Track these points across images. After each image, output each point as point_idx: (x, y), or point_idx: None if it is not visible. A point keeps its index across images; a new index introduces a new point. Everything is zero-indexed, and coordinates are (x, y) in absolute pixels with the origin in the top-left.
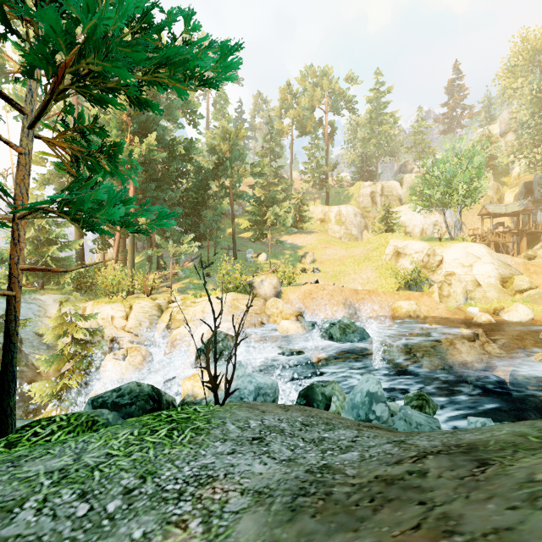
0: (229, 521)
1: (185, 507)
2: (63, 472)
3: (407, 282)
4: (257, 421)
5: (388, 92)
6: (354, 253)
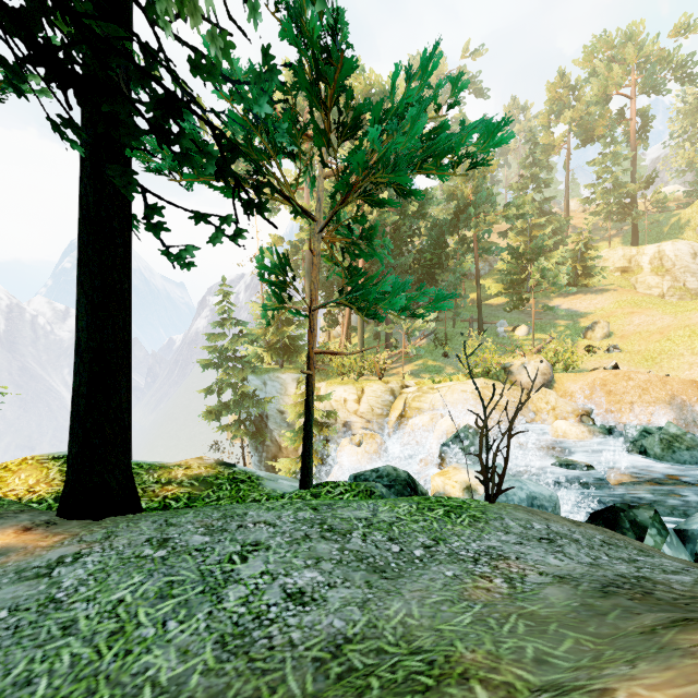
0: (532, 586)
1: (484, 569)
2: (368, 521)
3: None
4: (541, 524)
5: None
6: (691, 321)
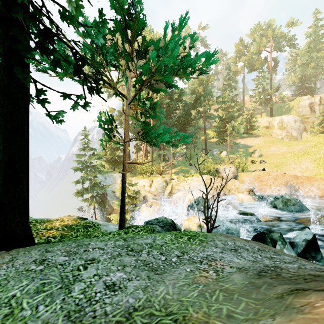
0: (227, 274)
1: (205, 266)
2: (150, 244)
3: None
4: (231, 242)
5: None
6: (294, 149)
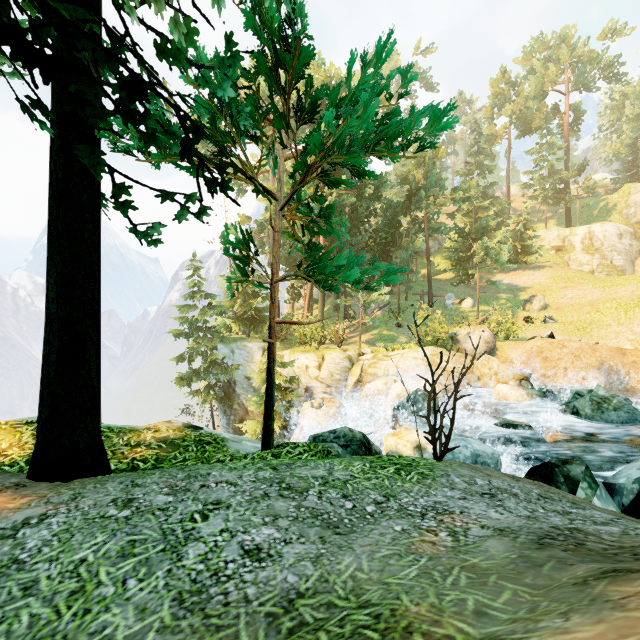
0: (474, 539)
1: (431, 523)
2: (324, 479)
3: None
4: (483, 480)
5: None
6: (617, 294)
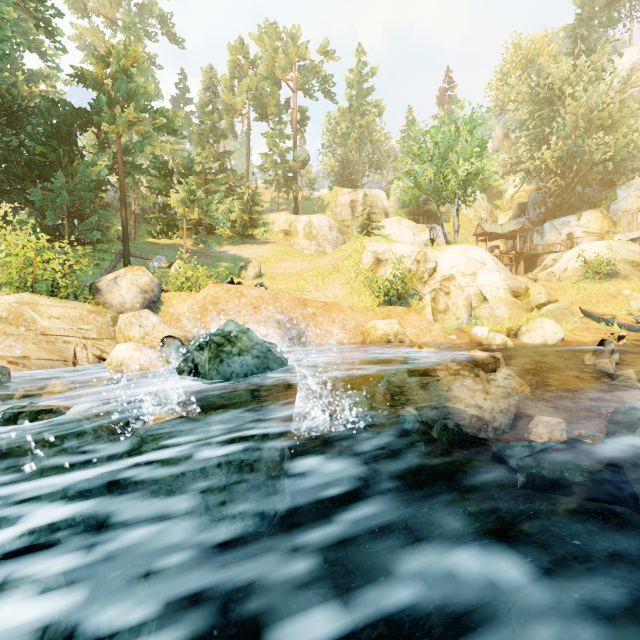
0: None
1: None
2: None
3: (388, 294)
4: None
5: (372, 75)
6: (319, 264)
